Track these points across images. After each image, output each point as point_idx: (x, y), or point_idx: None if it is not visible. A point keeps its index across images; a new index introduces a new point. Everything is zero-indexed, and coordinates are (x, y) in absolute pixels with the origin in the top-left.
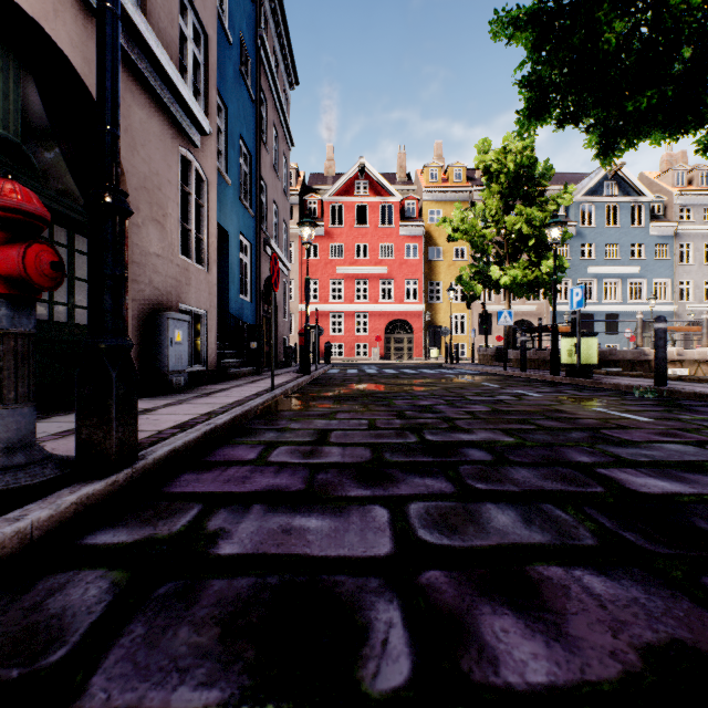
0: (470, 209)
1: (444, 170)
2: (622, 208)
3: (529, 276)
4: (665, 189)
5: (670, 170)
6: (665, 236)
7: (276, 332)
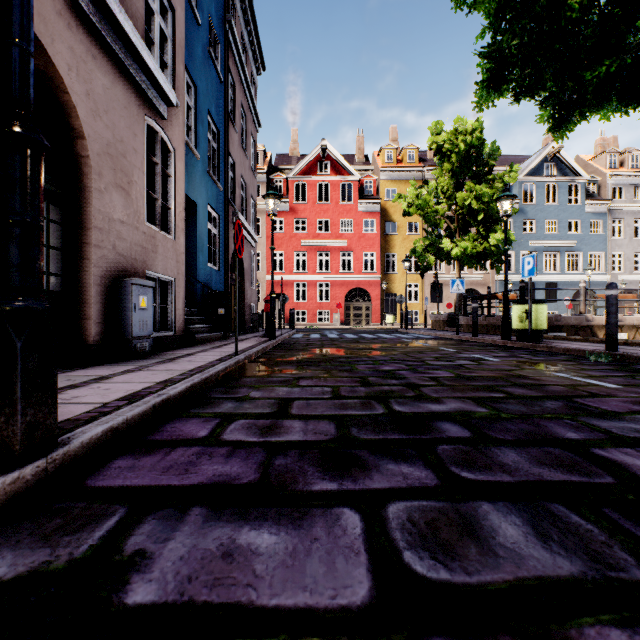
0: (423, 187)
1: (398, 152)
2: (560, 187)
3: (478, 247)
4: (599, 170)
5: (604, 153)
6: (599, 212)
7: (243, 299)
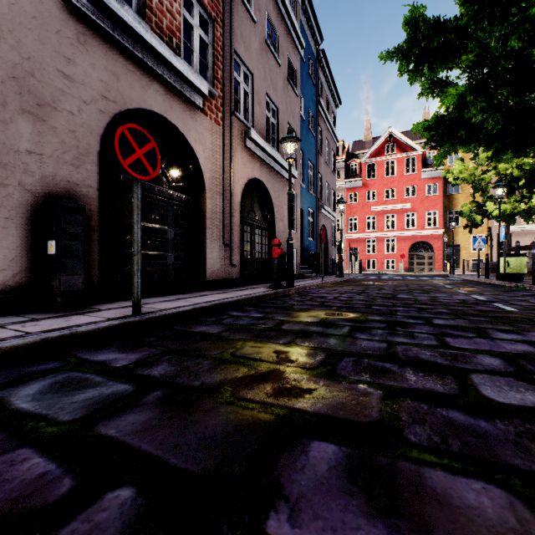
0: (475, 158)
1: None
2: None
3: (518, 208)
4: None
5: None
6: None
7: (327, 255)
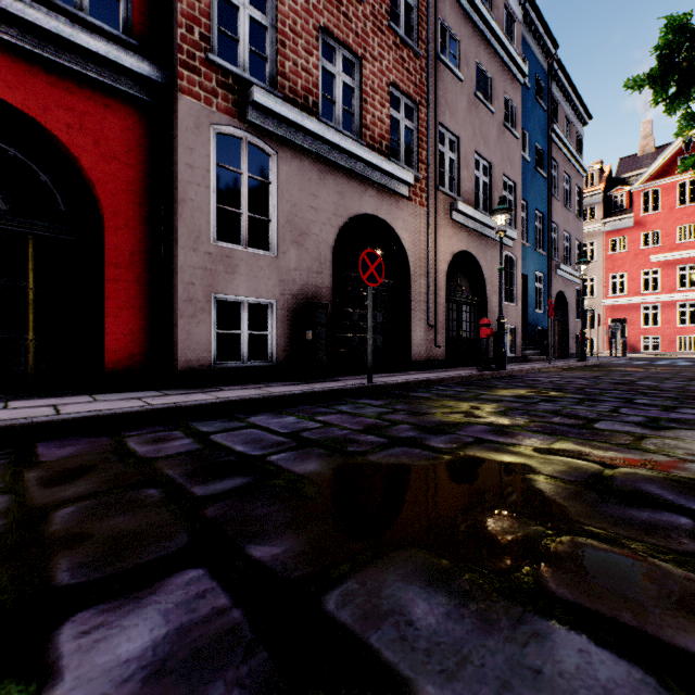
0: None
1: None
2: None
3: None
4: None
5: None
6: None
7: (567, 331)
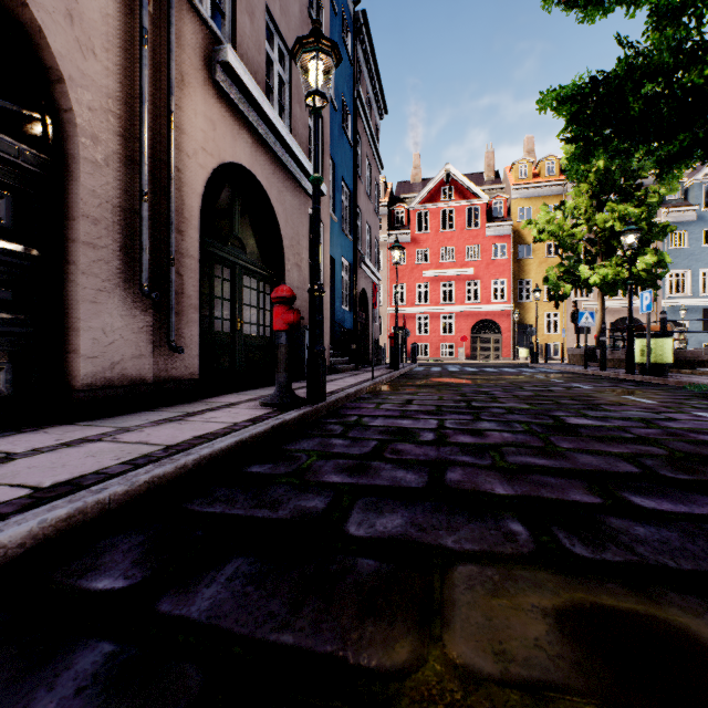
0: (559, 207)
1: (535, 165)
2: None
3: (622, 274)
4: None
5: None
6: None
7: (368, 335)
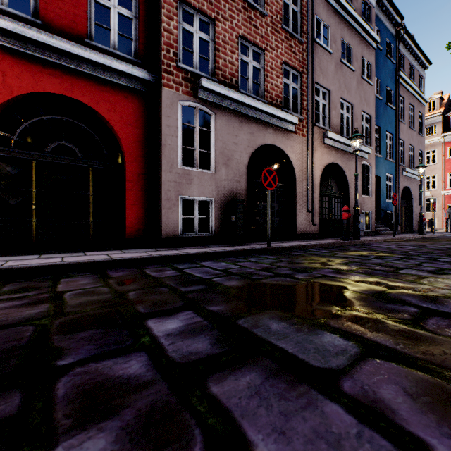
0: None
1: None
2: None
3: None
4: None
5: None
6: None
7: (411, 214)
